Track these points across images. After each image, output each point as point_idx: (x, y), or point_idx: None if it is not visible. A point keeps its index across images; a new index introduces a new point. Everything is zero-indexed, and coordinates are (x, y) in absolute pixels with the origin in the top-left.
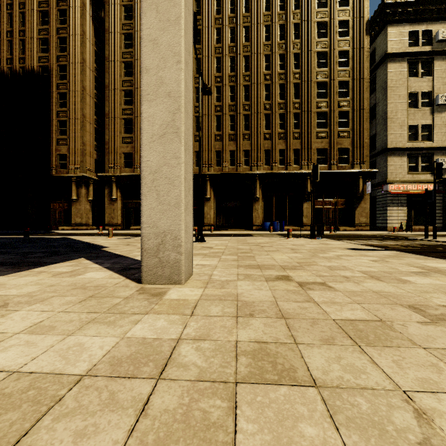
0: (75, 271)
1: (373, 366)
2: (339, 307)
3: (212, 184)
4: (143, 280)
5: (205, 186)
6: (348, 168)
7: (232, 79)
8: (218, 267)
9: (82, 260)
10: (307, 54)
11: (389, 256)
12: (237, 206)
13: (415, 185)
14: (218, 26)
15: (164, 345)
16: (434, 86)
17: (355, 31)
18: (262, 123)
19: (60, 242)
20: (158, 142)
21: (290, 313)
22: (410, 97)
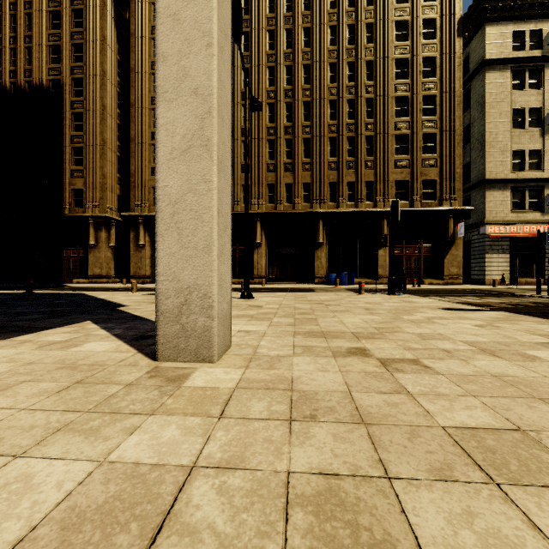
0: (71, 340)
1: (537, 537)
2: (446, 403)
3: (263, 226)
4: (159, 356)
5: (254, 228)
6: (434, 206)
7: (288, 94)
8: (267, 334)
9: (87, 324)
10: (383, 62)
11: (499, 319)
12: (295, 253)
13: (521, 227)
14: (271, 28)
15: (166, 481)
16: (545, 101)
17: (443, 32)
18: (326, 149)
19: (68, 298)
20: (180, 160)
21: (373, 414)
22: (514, 115)
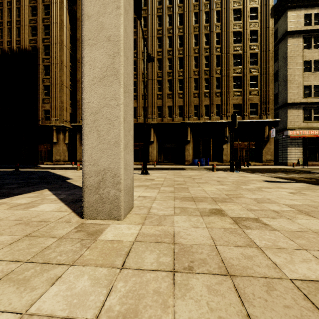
0: (32, 203)
1: None
2: (288, 256)
3: (155, 131)
4: (84, 215)
5: (149, 132)
6: (257, 119)
7: (170, 53)
8: (157, 199)
9: (45, 191)
10: (226, 33)
11: (303, 188)
12: (174, 147)
13: (309, 131)
14: (159, 14)
15: None
16: None
17: (262, 15)
18: (192, 85)
19: (38, 174)
20: (99, 84)
21: (235, 266)
22: (304, 64)
